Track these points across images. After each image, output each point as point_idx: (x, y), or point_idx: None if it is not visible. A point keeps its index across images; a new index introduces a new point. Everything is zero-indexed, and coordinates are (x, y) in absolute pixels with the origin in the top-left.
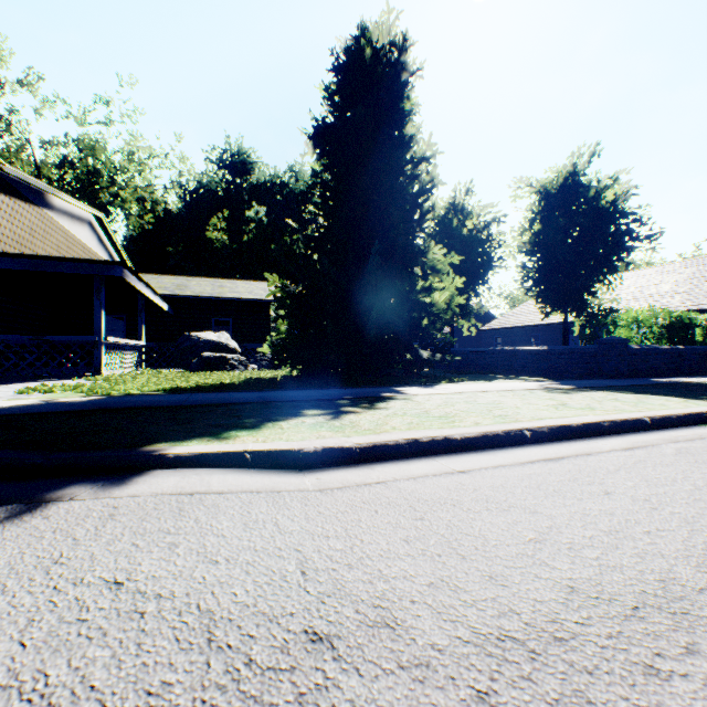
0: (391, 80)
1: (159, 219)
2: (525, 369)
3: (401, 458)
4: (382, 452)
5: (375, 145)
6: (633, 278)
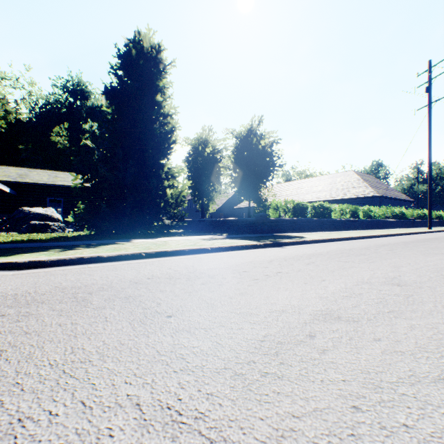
0: (148, 69)
1: (13, 123)
2: (229, 230)
3: (73, 265)
4: (63, 262)
5: (139, 104)
6: (307, 182)
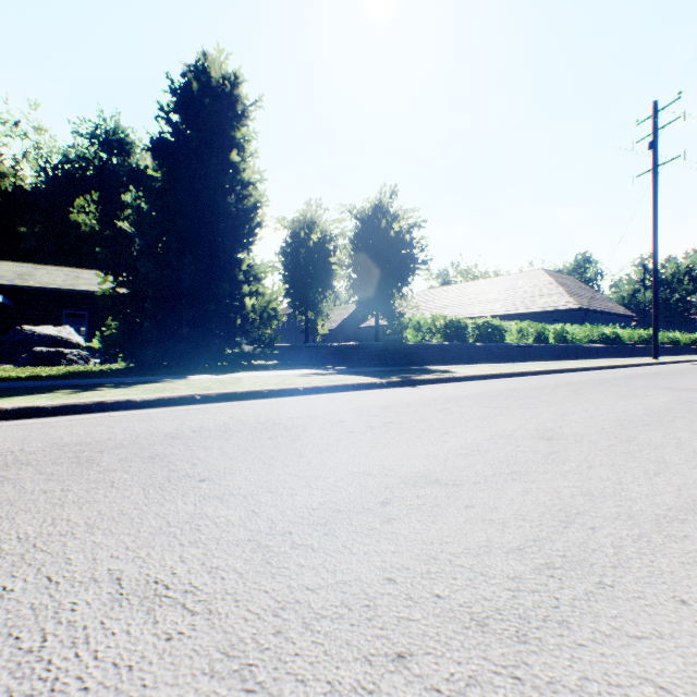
0: (218, 112)
1: (9, 193)
2: (346, 361)
3: (88, 413)
4: (73, 409)
5: (204, 166)
6: (473, 287)
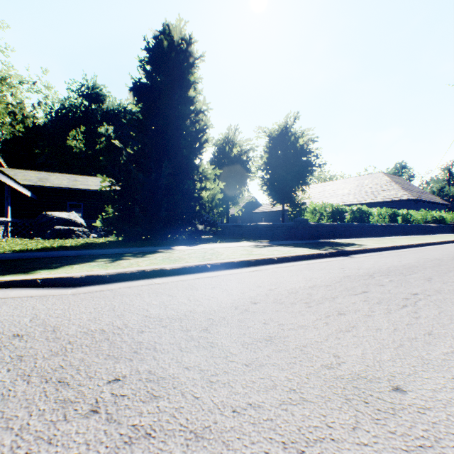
0: (180, 62)
1: (29, 128)
2: (261, 235)
3: (134, 280)
4: (123, 277)
5: (170, 100)
6: (331, 185)
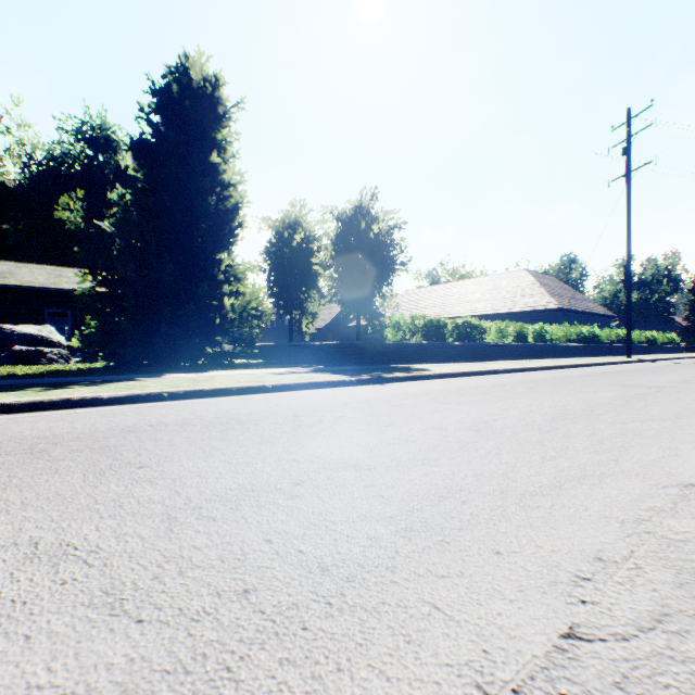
0: (198, 114)
1: None
2: (327, 360)
3: (55, 410)
4: (39, 406)
5: (184, 167)
6: (459, 287)
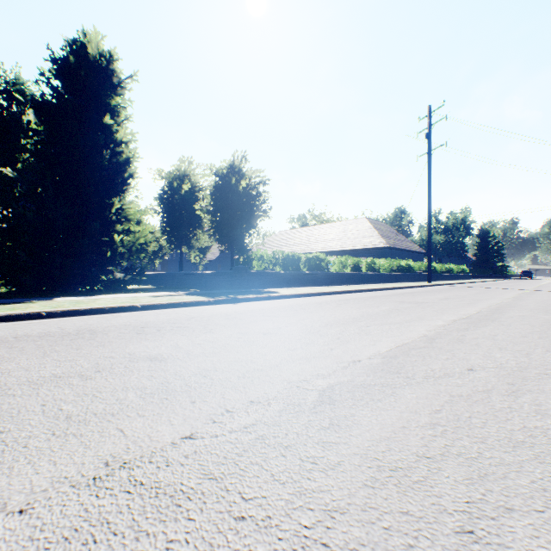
0: (93, 83)
1: None
2: (207, 285)
3: None
4: None
5: (81, 126)
6: (319, 230)
